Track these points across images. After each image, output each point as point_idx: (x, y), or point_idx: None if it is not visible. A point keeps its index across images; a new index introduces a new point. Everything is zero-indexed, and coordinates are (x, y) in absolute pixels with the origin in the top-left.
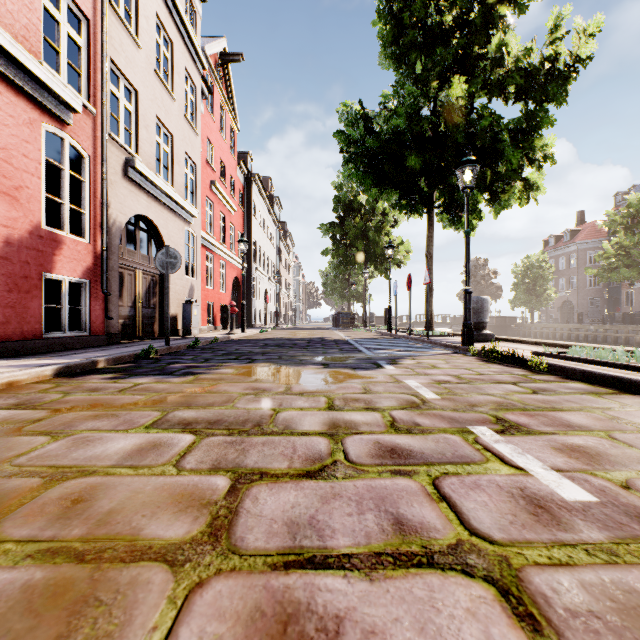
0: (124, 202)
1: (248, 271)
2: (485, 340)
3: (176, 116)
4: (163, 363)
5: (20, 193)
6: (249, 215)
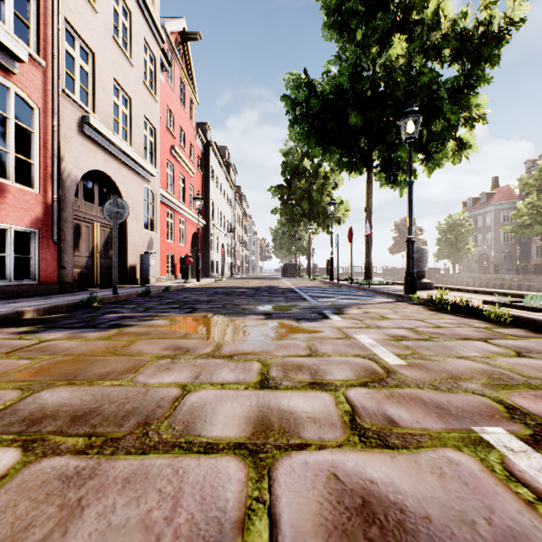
0: (79, 157)
1: (206, 227)
2: (424, 288)
3: (135, 81)
4: (99, 313)
5: None
6: (207, 178)
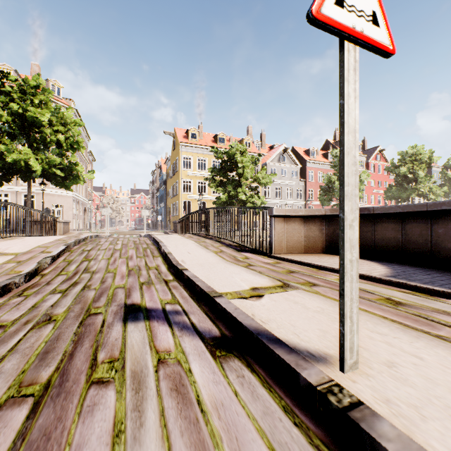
0: None
1: None
2: None
3: None
4: None
5: None
6: None
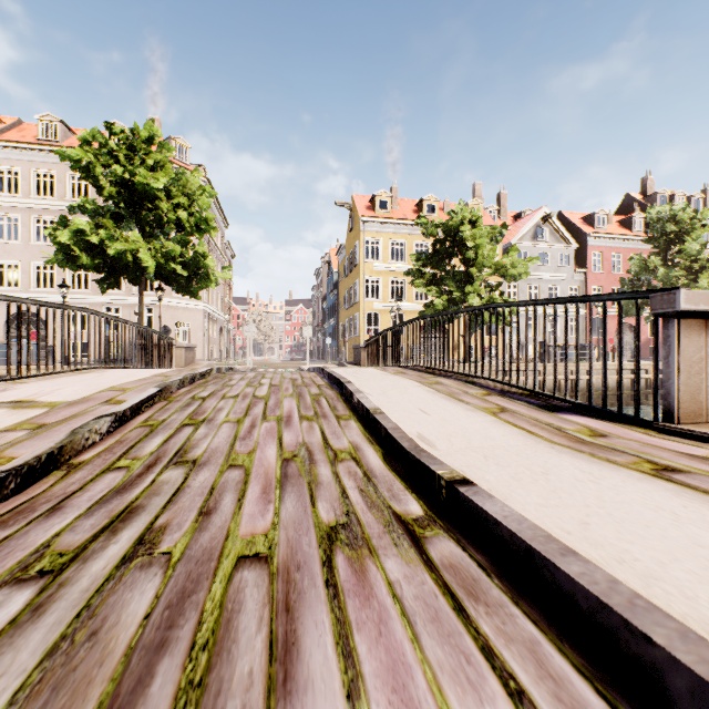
0: None
1: None
2: None
3: None
4: None
5: (645, 333)
6: None
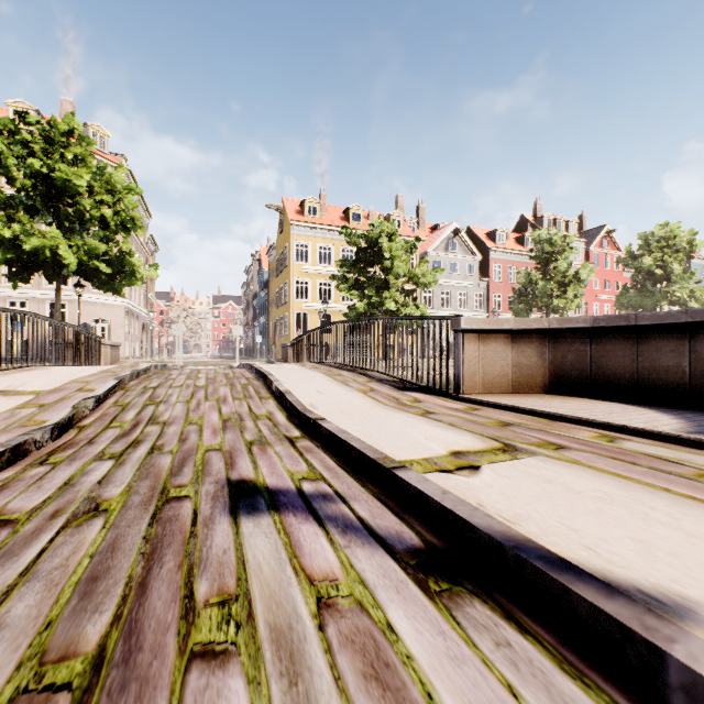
0: None
1: None
2: None
3: None
4: None
5: None
6: None
